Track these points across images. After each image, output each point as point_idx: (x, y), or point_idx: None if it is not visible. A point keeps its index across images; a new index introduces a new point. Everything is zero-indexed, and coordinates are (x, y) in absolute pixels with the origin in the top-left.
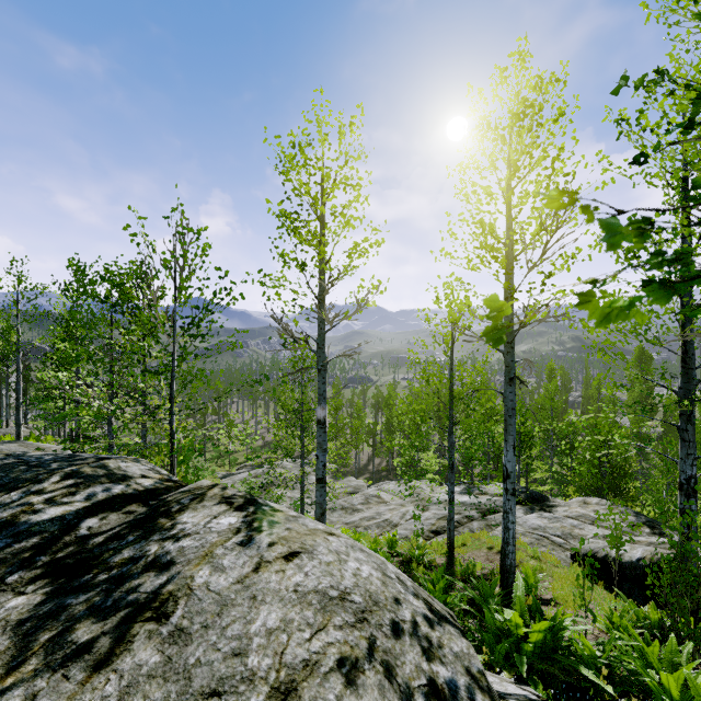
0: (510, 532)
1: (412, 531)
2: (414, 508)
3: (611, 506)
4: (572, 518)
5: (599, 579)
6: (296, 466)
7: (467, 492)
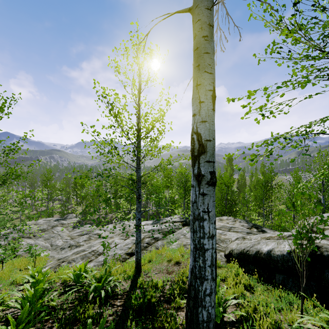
0: (207, 255)
1: (111, 257)
2: (119, 238)
3: (234, 219)
4: (217, 229)
5: (253, 273)
6: (47, 222)
7: (155, 223)
